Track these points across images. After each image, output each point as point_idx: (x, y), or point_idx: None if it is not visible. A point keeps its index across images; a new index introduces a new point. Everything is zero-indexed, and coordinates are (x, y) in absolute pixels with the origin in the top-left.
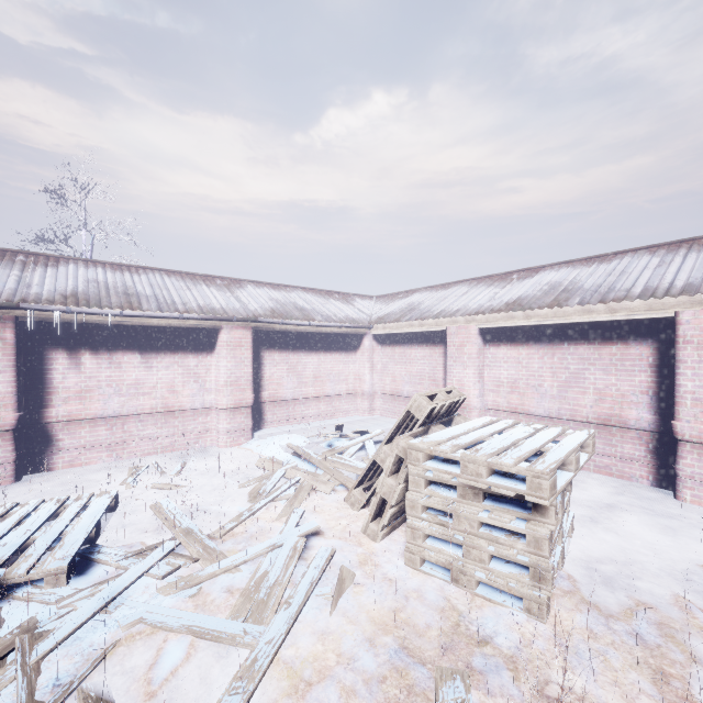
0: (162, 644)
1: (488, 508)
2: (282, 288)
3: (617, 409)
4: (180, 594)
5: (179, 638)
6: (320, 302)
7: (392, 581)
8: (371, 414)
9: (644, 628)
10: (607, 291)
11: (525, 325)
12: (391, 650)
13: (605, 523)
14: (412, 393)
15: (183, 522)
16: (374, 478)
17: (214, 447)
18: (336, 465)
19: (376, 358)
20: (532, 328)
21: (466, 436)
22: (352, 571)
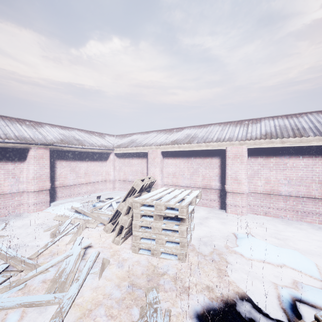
0: (4, 316)
1: (165, 222)
2: (67, 128)
3: (209, 182)
4: (13, 290)
5: (15, 310)
6: (87, 137)
7: (126, 260)
8: (114, 190)
9: (215, 256)
10: (206, 138)
11: (178, 150)
12: (127, 287)
13: (205, 224)
14: (133, 179)
15: (11, 253)
16: (116, 218)
17: (25, 213)
18: (98, 214)
19: (116, 164)
20: (181, 152)
21: (156, 195)
22: (108, 259)
